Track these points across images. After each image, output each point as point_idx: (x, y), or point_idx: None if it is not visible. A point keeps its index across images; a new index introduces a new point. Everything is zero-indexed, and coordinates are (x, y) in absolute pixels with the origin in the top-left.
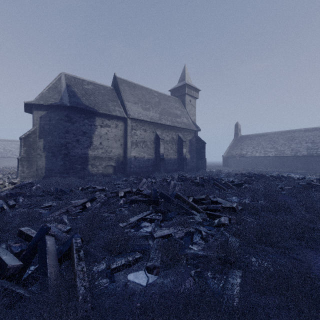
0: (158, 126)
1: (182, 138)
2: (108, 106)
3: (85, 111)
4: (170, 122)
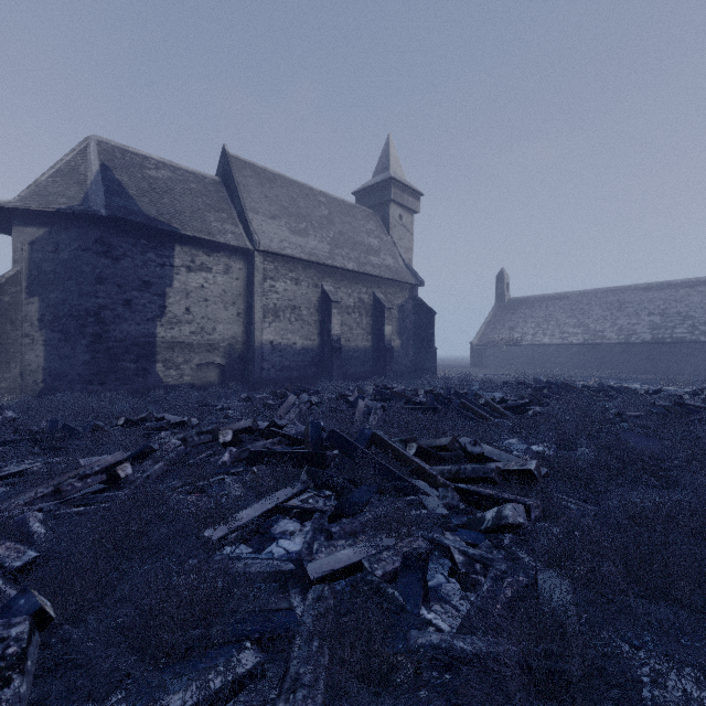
0: (327, 273)
1: (382, 302)
2: (207, 222)
3: (149, 231)
4: (355, 263)
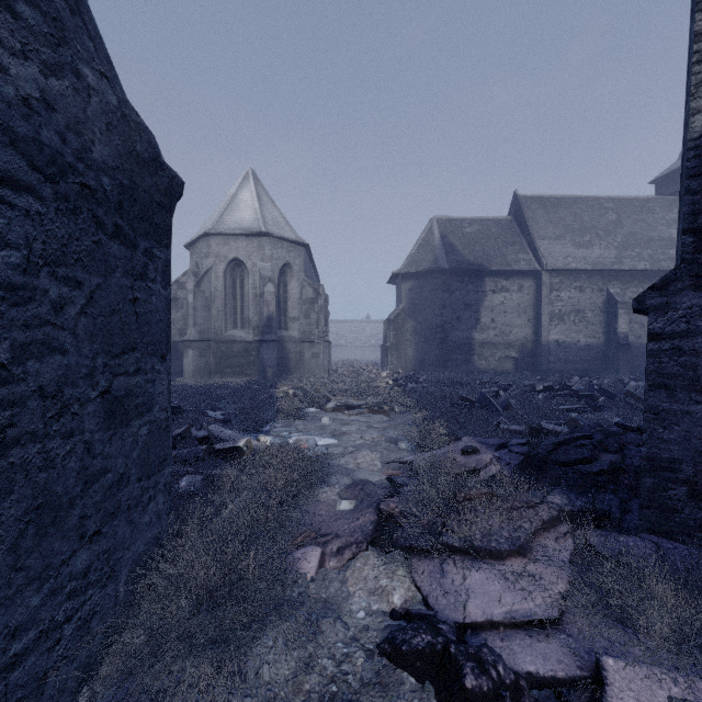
0: (613, 277)
1: None
2: (505, 256)
3: (469, 272)
4: (647, 262)
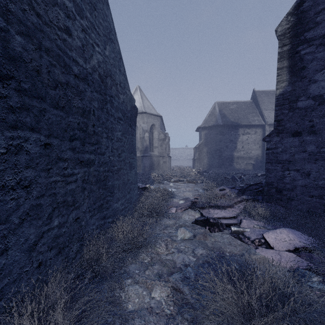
0: None
1: None
2: (248, 118)
3: (231, 126)
4: None
